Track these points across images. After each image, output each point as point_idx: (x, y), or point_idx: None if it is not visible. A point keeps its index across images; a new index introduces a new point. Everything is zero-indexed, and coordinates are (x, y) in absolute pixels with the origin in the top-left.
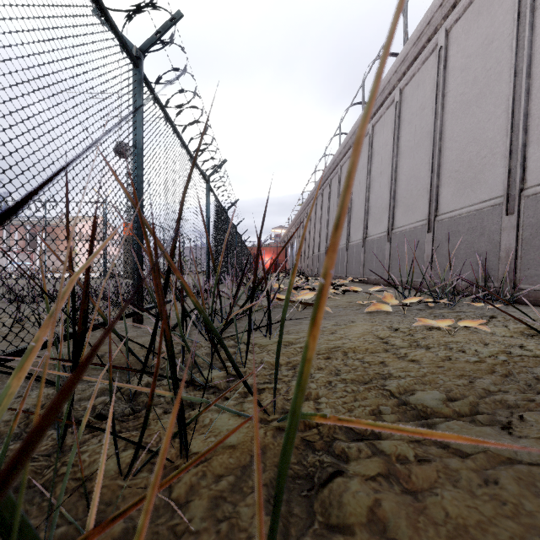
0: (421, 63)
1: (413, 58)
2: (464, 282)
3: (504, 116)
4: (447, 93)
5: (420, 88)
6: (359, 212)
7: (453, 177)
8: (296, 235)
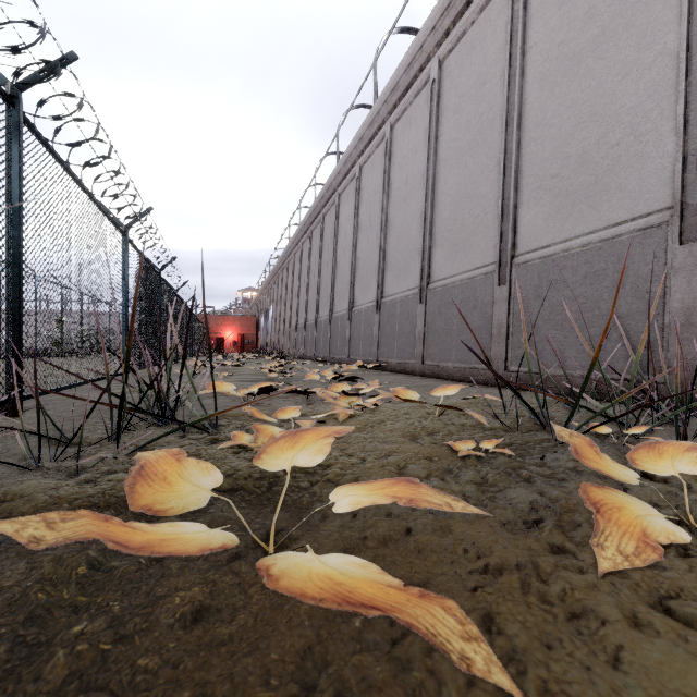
0: (478, 11)
1: (464, 3)
2: (579, 371)
3: (663, 63)
4: (531, 48)
5: (476, 51)
6: (370, 259)
7: (547, 187)
8: (272, 299)
